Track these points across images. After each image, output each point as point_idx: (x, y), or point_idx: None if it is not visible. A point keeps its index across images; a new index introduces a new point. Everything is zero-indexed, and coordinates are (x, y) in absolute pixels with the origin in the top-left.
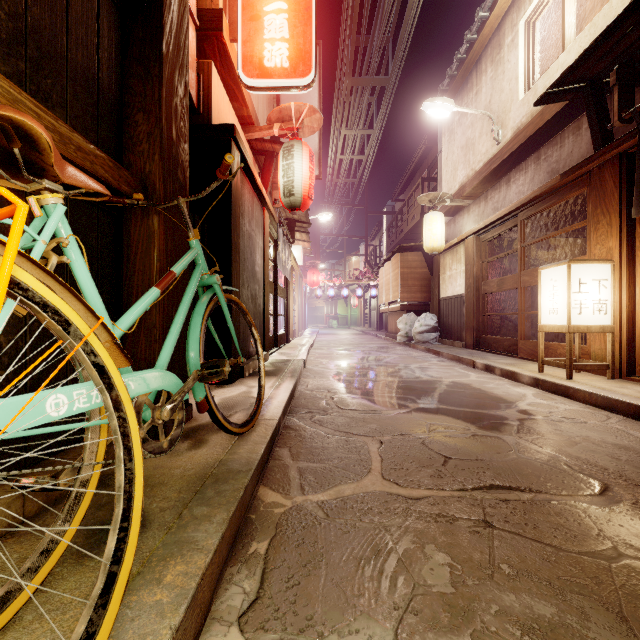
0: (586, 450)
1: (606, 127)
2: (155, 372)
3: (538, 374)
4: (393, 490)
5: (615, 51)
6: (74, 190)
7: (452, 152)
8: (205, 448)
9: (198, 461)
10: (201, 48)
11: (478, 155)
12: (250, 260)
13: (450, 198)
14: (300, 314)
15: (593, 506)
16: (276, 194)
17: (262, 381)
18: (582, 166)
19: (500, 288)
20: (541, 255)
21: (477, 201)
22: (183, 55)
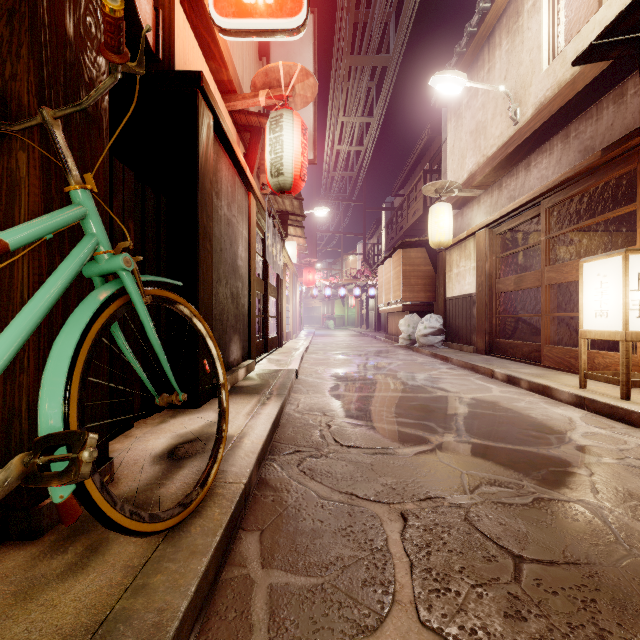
0: None
1: None
2: None
3: (581, 391)
4: None
5: None
6: None
7: (459, 139)
8: (95, 570)
9: (59, 620)
10: None
11: (491, 139)
12: (230, 251)
13: (458, 188)
14: (295, 315)
15: None
16: (264, 178)
17: (223, 421)
18: (632, 137)
19: (518, 286)
20: (560, 250)
21: (489, 190)
22: None
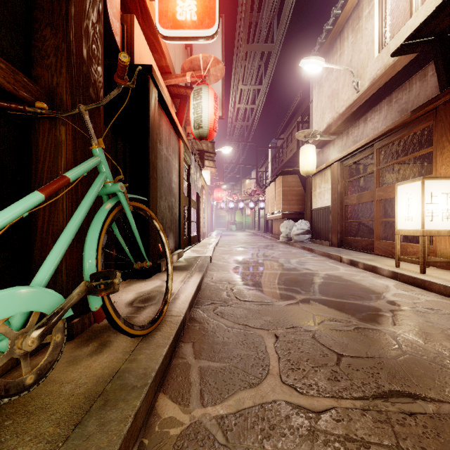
0: None
1: None
2: (17, 291)
3: (396, 268)
4: (293, 399)
5: None
6: None
7: (321, 100)
8: (107, 353)
9: (94, 372)
10: (125, 5)
11: (341, 101)
12: (167, 178)
13: (320, 134)
14: (208, 221)
15: None
16: (189, 129)
17: (169, 280)
18: (430, 103)
19: (359, 201)
20: (388, 177)
21: (340, 136)
22: None
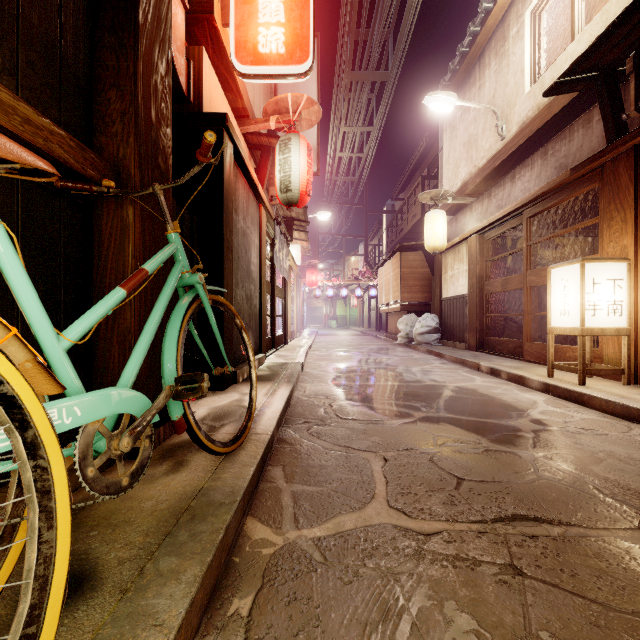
0: (614, 469)
1: (620, 118)
2: (112, 392)
3: (548, 379)
4: (401, 522)
5: (632, 36)
6: (6, 165)
7: (454, 149)
8: (185, 472)
9: (175, 490)
10: (192, 33)
11: (481, 151)
12: (245, 259)
13: (452, 196)
14: (299, 314)
15: (636, 544)
16: (273, 191)
17: (253, 391)
18: (594, 160)
19: (504, 288)
20: (546, 254)
21: (480, 199)
22: (165, 29)
